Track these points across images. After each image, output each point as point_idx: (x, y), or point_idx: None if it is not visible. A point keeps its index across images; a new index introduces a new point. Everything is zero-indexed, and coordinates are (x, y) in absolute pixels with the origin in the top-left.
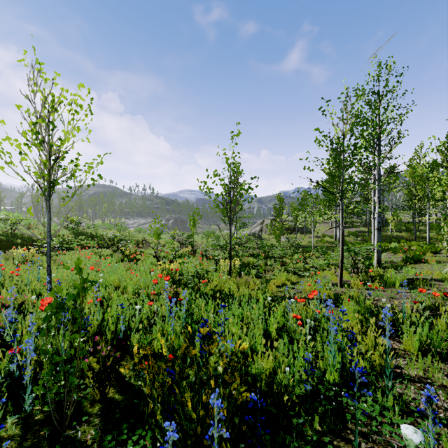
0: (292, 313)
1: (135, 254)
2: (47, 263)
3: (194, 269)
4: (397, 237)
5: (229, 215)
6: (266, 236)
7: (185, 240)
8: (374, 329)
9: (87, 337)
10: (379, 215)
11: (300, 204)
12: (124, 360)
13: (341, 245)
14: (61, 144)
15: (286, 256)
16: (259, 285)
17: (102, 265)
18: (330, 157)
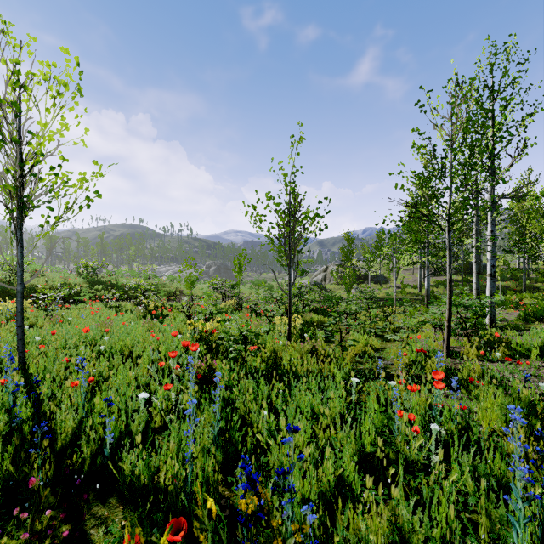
0: (405, 415)
1: (162, 309)
2: (18, 323)
3: (239, 331)
4: (501, 288)
5: (288, 255)
6: (330, 286)
7: (228, 291)
8: (540, 438)
9: (53, 450)
10: (492, 257)
11: (374, 246)
12: (106, 505)
13: (449, 297)
14: (38, 144)
15: (359, 312)
16: (332, 355)
17: (115, 324)
18: (415, 184)
